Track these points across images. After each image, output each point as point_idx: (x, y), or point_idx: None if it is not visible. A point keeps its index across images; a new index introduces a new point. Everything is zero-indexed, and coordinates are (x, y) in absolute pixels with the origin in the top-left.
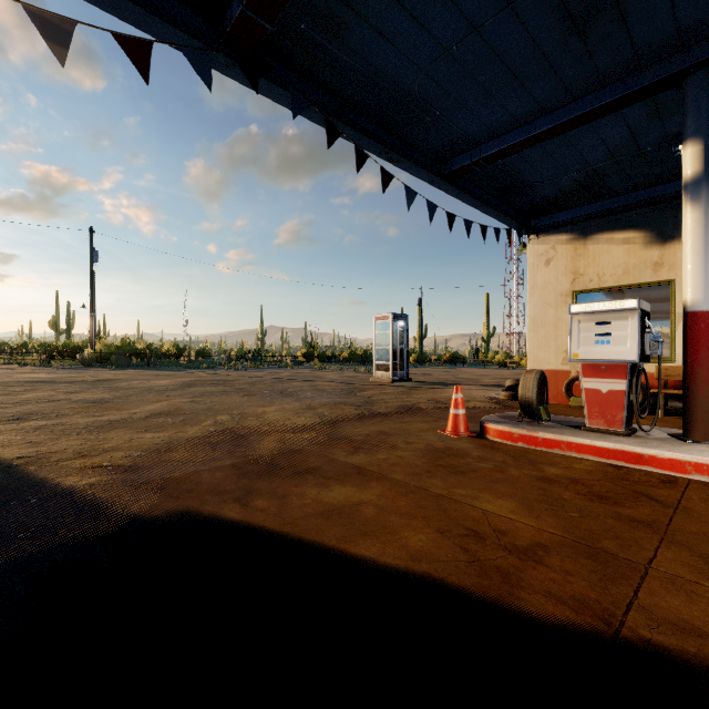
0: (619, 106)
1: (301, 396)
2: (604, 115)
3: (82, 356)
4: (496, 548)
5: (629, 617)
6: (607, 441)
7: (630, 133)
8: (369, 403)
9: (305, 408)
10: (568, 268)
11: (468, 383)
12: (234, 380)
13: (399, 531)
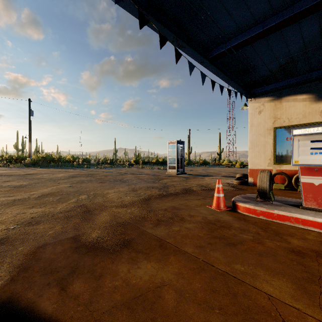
0: None
1: (130, 182)
2: (311, 13)
3: (24, 161)
4: None
5: None
6: None
7: (320, 31)
8: (166, 187)
9: (131, 190)
10: (271, 115)
11: (214, 175)
12: (97, 174)
13: None
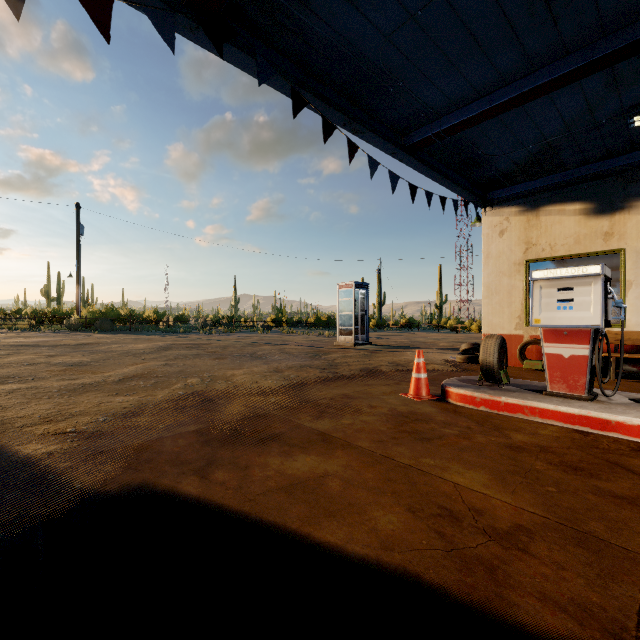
0: (580, 76)
1: (269, 359)
2: (564, 85)
3: (69, 321)
4: (473, 530)
5: None
6: (571, 406)
7: (587, 105)
8: (333, 366)
9: (272, 371)
10: (521, 238)
11: (424, 347)
12: (207, 344)
13: (367, 510)
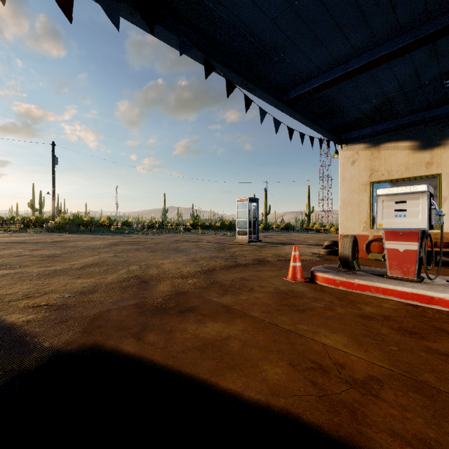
0: (411, 49)
1: (188, 252)
2: (399, 56)
3: (47, 225)
4: (337, 380)
5: None
6: (405, 286)
7: (415, 71)
8: (233, 257)
9: (190, 260)
10: (367, 166)
11: (298, 243)
12: (145, 241)
13: (259, 364)
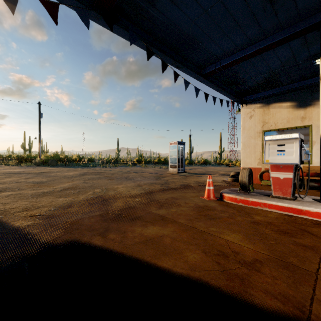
0: (288, 40)
1: (135, 179)
2: (281, 44)
3: (35, 161)
4: (234, 262)
5: (313, 307)
6: (284, 203)
7: (292, 54)
8: (167, 183)
9: (136, 185)
10: (260, 120)
11: (212, 174)
12: (104, 172)
13: (183, 252)
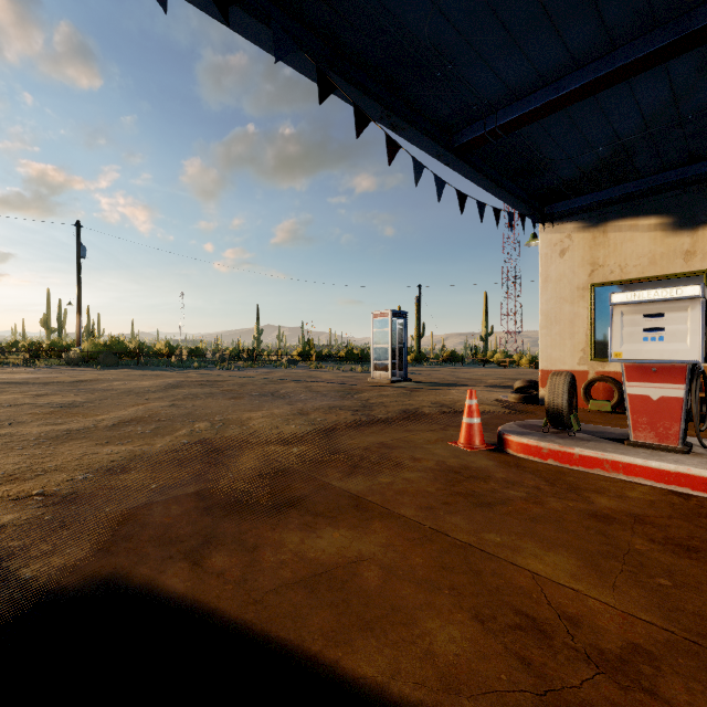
0: (670, 55)
1: (294, 398)
2: (649, 67)
3: (68, 355)
4: (568, 650)
5: None
6: (665, 461)
7: (672, 96)
8: (367, 407)
9: (296, 413)
10: (586, 259)
11: (470, 384)
12: (223, 381)
13: (417, 618)
